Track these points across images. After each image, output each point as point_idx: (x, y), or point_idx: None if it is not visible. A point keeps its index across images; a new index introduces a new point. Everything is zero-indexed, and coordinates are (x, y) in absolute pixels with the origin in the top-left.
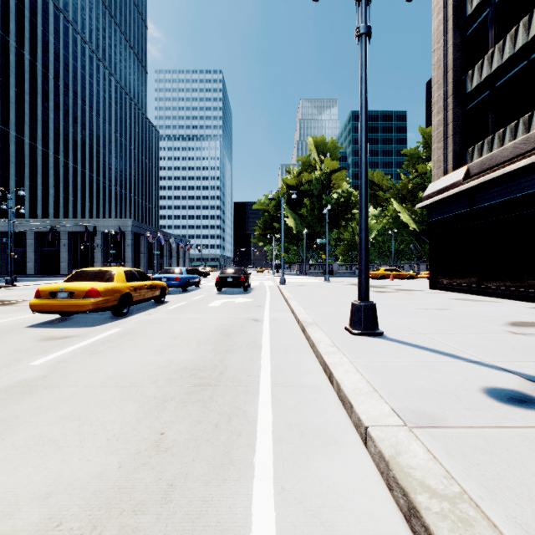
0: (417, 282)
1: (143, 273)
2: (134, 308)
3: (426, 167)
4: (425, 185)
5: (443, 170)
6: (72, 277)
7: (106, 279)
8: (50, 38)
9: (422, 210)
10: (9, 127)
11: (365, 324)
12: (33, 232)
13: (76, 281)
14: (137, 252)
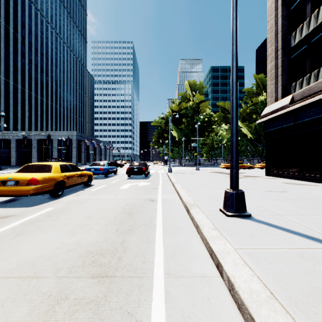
0: (255, 171)
1: (75, 166)
2: (68, 190)
3: (258, 99)
4: (257, 110)
5: (275, 98)
6: (21, 169)
7: (45, 171)
8: (26, 19)
9: (255, 125)
10: (0, 74)
11: (237, 208)
12: (15, 139)
13: (24, 172)
14: (79, 152)
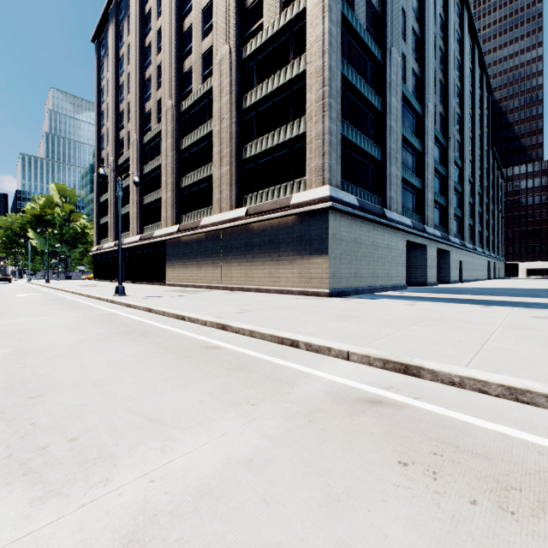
0: None
1: None
2: None
3: None
4: None
5: (96, 244)
6: None
7: None
8: None
9: None
10: None
11: (48, 282)
12: None
13: None
14: None
